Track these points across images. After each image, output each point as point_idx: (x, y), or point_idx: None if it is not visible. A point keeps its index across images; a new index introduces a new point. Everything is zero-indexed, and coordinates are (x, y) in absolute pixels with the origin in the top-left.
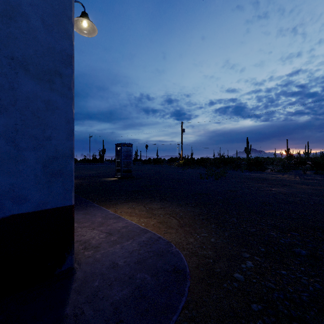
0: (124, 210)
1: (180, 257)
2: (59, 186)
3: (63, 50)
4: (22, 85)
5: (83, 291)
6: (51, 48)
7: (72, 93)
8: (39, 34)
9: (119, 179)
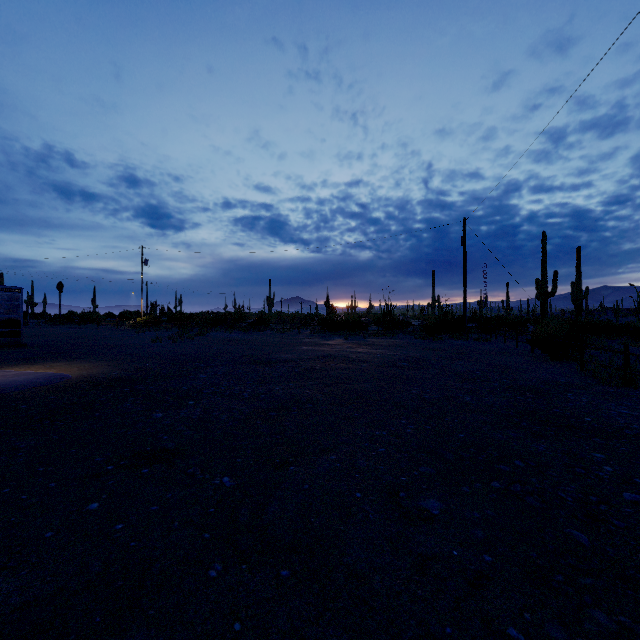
0: (16, 369)
1: (68, 375)
2: None
3: None
4: None
5: None
6: None
7: None
8: None
9: None
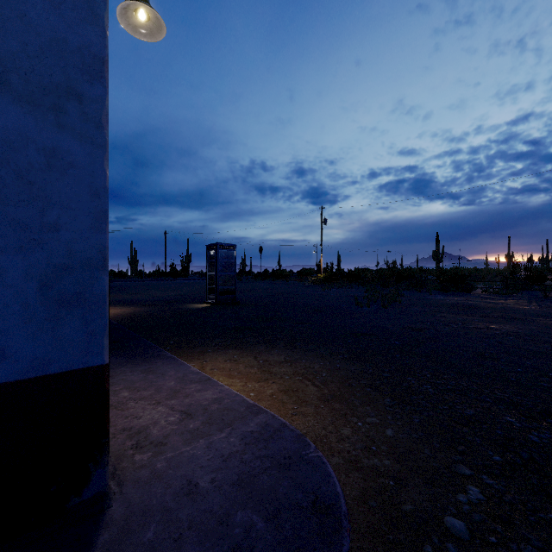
0: (219, 364)
1: (326, 472)
2: (76, 325)
3: (84, 47)
4: None
5: None
6: (58, 41)
7: (104, 136)
8: (33, 10)
9: (213, 307)
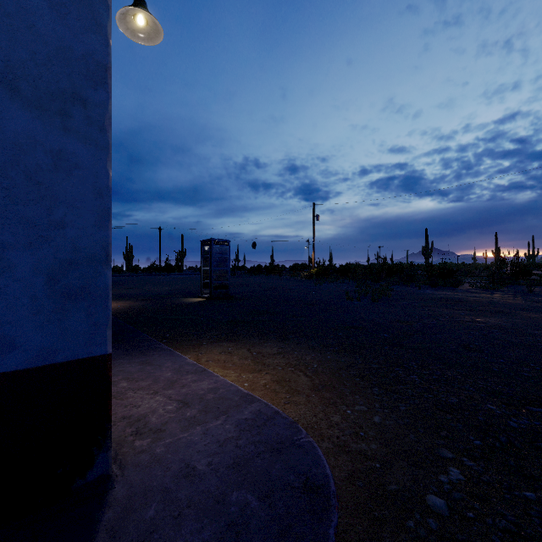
0: (214, 356)
1: (316, 456)
2: (81, 317)
3: (88, 55)
4: (4, 119)
5: (122, 531)
6: (64, 50)
7: (106, 139)
8: (41, 21)
9: (208, 301)
